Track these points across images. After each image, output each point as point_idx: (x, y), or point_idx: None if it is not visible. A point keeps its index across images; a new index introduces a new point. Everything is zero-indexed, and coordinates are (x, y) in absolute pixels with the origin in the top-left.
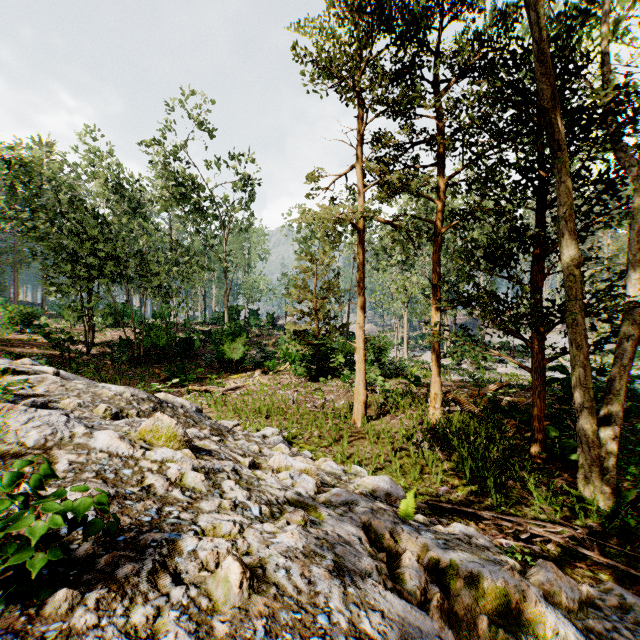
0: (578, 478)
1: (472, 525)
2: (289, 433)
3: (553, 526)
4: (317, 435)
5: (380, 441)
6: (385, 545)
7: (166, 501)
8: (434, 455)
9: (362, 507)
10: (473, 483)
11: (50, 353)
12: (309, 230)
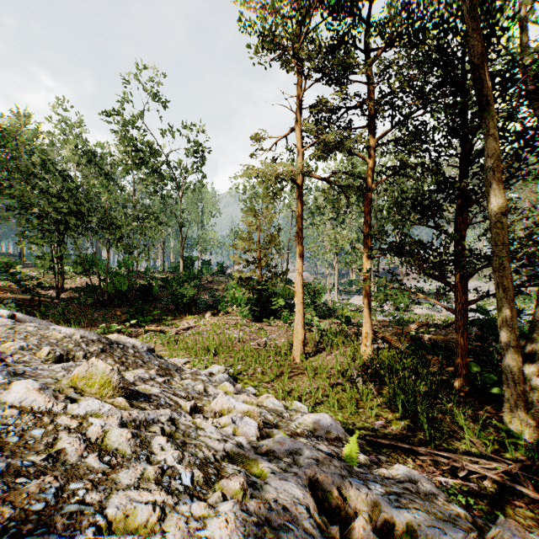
0: (503, 412)
1: (410, 462)
2: (234, 370)
3: (487, 462)
4: (260, 371)
5: (318, 377)
6: (333, 505)
7: (75, 473)
8: (369, 391)
9: (307, 458)
10: (405, 417)
11: (23, 297)
12: (254, 191)
